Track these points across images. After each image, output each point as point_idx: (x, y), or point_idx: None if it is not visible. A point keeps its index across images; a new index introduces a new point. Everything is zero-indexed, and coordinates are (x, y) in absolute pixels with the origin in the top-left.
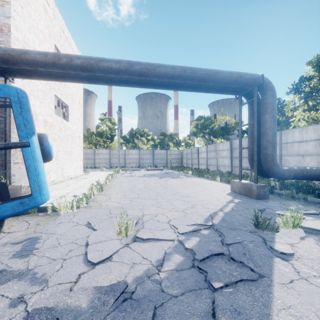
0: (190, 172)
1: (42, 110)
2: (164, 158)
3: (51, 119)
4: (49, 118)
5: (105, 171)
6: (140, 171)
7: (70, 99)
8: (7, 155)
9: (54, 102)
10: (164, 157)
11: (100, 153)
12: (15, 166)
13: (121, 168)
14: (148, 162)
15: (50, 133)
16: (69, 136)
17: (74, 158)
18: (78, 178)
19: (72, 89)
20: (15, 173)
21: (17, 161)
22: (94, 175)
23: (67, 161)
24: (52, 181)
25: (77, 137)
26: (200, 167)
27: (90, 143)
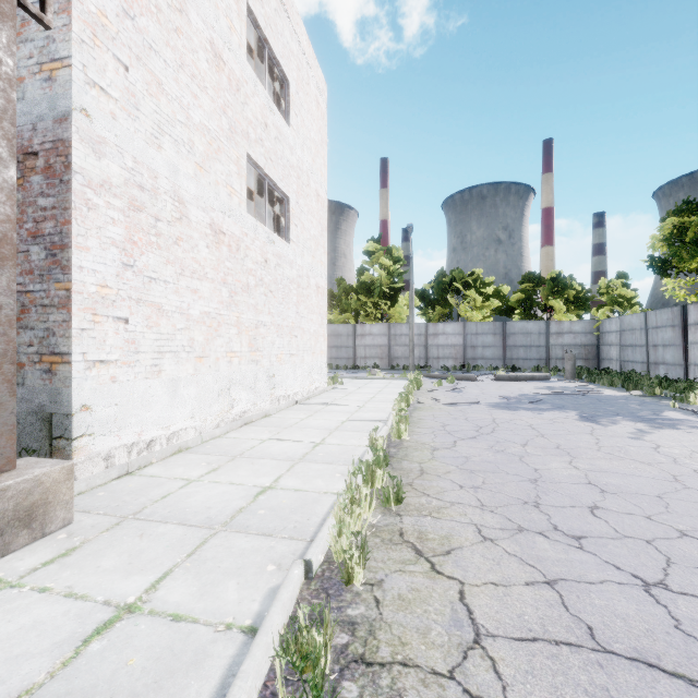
0: (696, 396)
1: (204, 193)
2: (539, 345)
3: (237, 226)
4: (228, 221)
5: (380, 380)
6: (478, 383)
7: (293, 180)
8: (2, 330)
9: (255, 193)
10: (537, 341)
11: (367, 333)
12: (94, 373)
13: (421, 373)
14: (489, 356)
15: (233, 270)
16: (290, 283)
17: (304, 346)
18: (314, 403)
19: (298, 155)
20: (92, 401)
21: (101, 355)
22: (355, 391)
23: (284, 353)
24: (240, 415)
25: (313, 289)
26: (693, 376)
27: (344, 312)
